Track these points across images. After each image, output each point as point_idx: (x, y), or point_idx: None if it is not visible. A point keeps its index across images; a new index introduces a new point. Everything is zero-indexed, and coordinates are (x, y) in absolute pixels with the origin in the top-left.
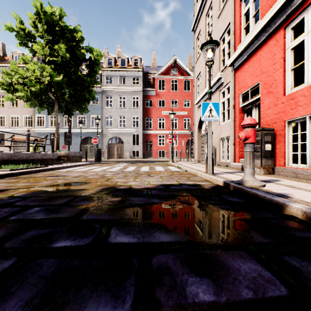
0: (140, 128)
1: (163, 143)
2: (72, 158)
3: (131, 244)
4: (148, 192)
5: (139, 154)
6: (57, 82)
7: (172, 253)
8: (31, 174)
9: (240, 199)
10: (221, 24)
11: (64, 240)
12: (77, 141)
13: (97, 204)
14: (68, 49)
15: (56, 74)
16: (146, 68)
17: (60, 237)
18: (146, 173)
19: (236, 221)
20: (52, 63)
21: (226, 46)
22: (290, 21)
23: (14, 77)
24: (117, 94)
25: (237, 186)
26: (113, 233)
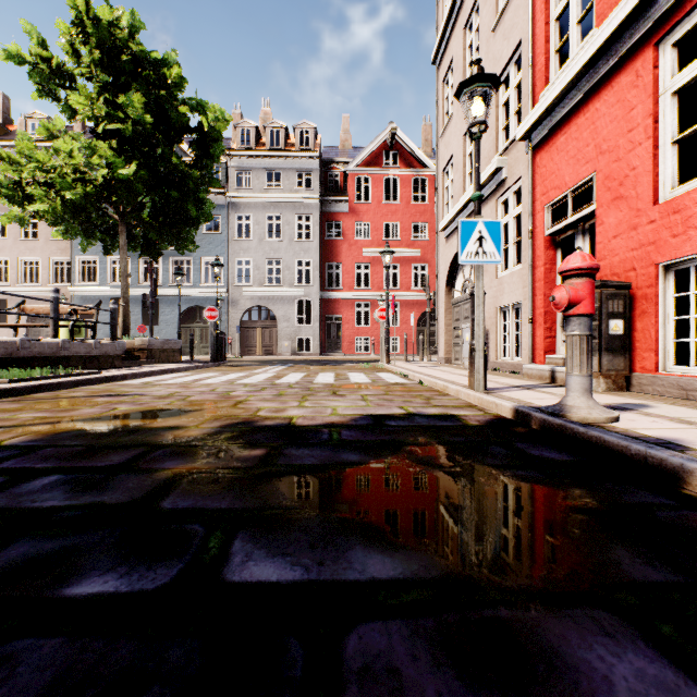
0: (314, 285)
1: (366, 320)
2: (158, 354)
3: (286, 586)
4: (333, 434)
5: (312, 346)
6: (124, 180)
7: (402, 618)
8: (59, 391)
9: (561, 453)
10: (502, 45)
11: (101, 575)
12: (173, 316)
13: (204, 466)
14: (150, 106)
15: (121, 160)
16: (327, 152)
17: (93, 566)
18: (327, 389)
19: (566, 514)
20: (112, 138)
21: (513, 95)
22: (671, 26)
23: (25, 170)
24: (263, 210)
25: (550, 420)
26: (239, 552)
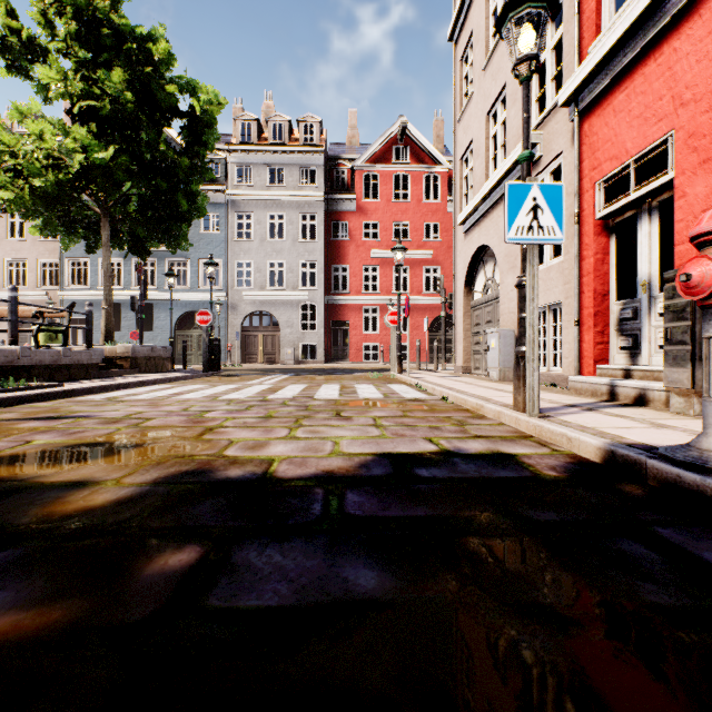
0: (319, 289)
1: (374, 326)
2: (144, 363)
3: None
4: (330, 501)
5: (317, 353)
6: (103, 166)
7: None
8: None
9: None
10: None
11: None
12: (168, 322)
13: (42, 617)
14: (134, 84)
15: (97, 143)
16: (333, 149)
17: None
18: (329, 408)
19: None
20: (90, 120)
21: (550, 58)
22: None
23: None
24: (265, 208)
25: (693, 478)
26: None
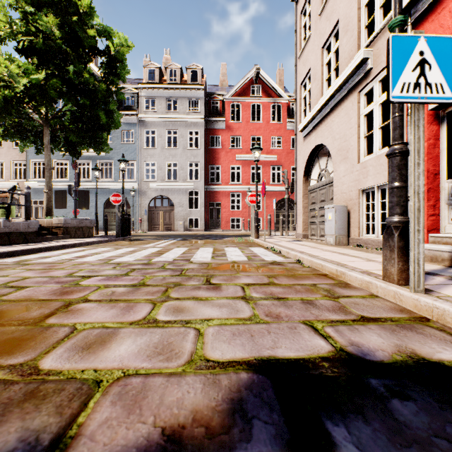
0: (200, 181)
1: (238, 206)
2: (74, 231)
3: None
4: None
5: (200, 224)
6: (39, 86)
7: None
8: None
9: None
10: None
11: None
12: (99, 203)
13: None
14: (64, 29)
15: (33, 68)
16: (210, 88)
17: None
18: (200, 272)
19: None
20: (32, 54)
21: None
22: None
23: None
24: (164, 126)
25: None
26: None
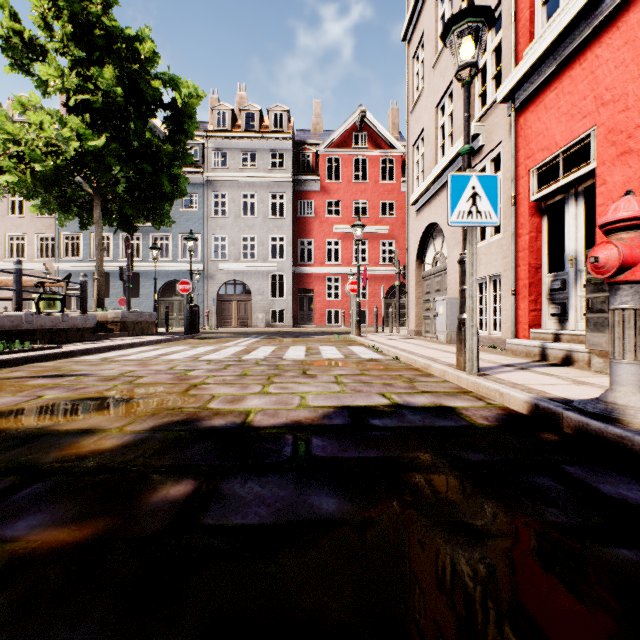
0: (287, 261)
1: (336, 293)
2: (132, 327)
3: None
4: (298, 445)
5: (285, 318)
6: (95, 152)
7: None
8: (1, 370)
9: None
10: None
11: None
12: (152, 290)
13: (76, 532)
14: (123, 80)
15: (91, 132)
16: (299, 135)
17: None
18: (296, 367)
19: None
20: (84, 111)
21: (491, 59)
22: None
23: None
24: (238, 188)
25: (598, 426)
26: None
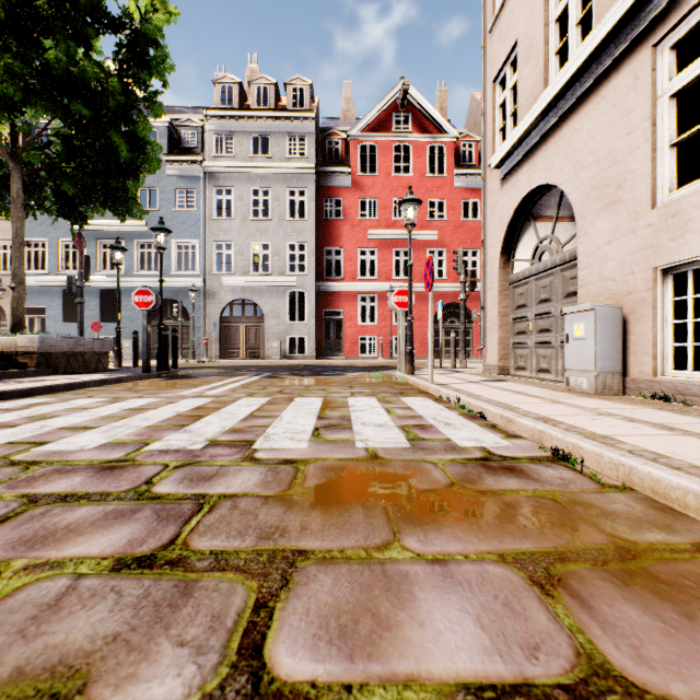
0: (309, 274)
1: (371, 318)
2: (64, 360)
3: None
4: None
5: (307, 347)
6: None
7: None
8: None
9: None
10: None
11: None
12: (138, 311)
13: None
14: None
15: None
16: (326, 123)
17: None
18: (251, 532)
19: None
20: None
21: None
22: None
23: None
24: (247, 182)
25: None
26: None
